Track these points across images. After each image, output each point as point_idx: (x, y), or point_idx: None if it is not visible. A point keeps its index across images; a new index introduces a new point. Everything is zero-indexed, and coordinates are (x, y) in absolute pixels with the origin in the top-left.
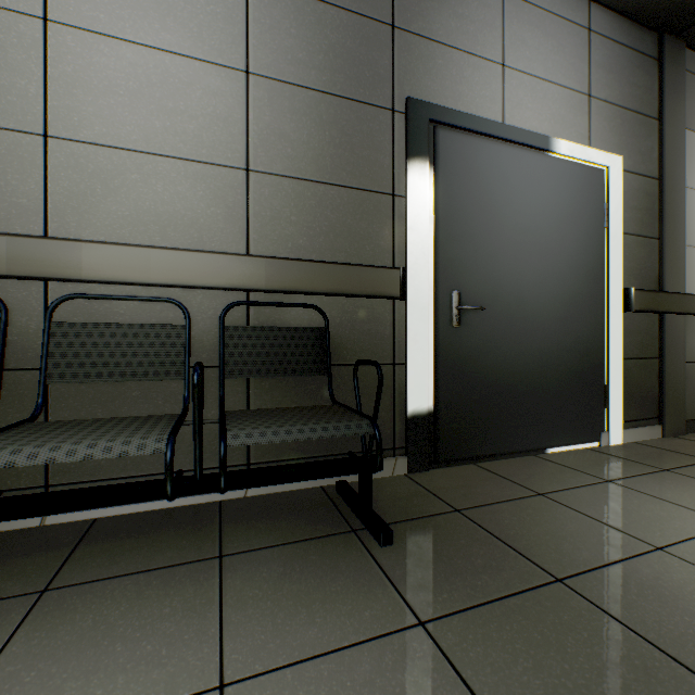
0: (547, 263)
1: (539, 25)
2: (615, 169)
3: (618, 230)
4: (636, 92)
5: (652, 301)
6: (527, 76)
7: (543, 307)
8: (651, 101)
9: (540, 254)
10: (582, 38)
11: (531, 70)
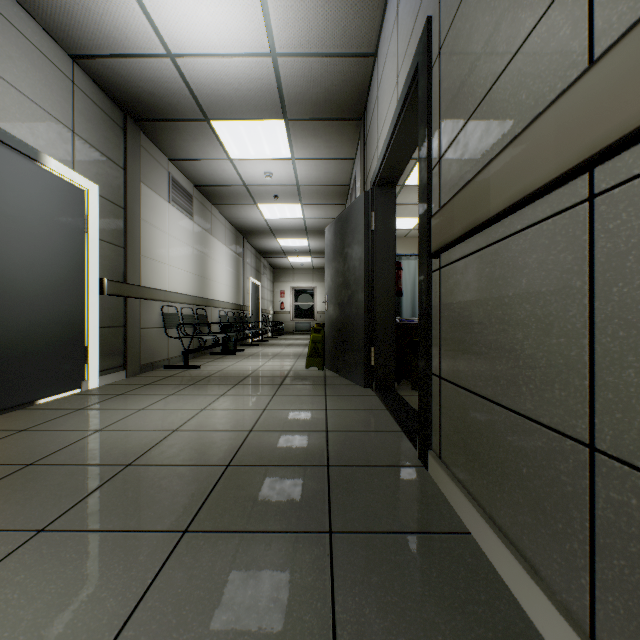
0: (37, 251)
1: (28, 53)
2: (94, 193)
3: (97, 237)
4: (110, 145)
5: (120, 289)
6: (16, 90)
7: (32, 287)
8: (120, 155)
9: (29, 243)
10: (68, 86)
11: (20, 86)
